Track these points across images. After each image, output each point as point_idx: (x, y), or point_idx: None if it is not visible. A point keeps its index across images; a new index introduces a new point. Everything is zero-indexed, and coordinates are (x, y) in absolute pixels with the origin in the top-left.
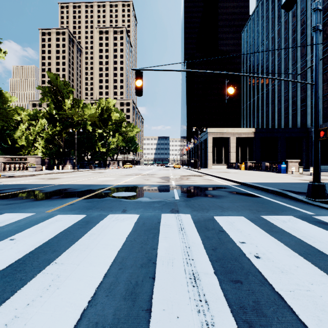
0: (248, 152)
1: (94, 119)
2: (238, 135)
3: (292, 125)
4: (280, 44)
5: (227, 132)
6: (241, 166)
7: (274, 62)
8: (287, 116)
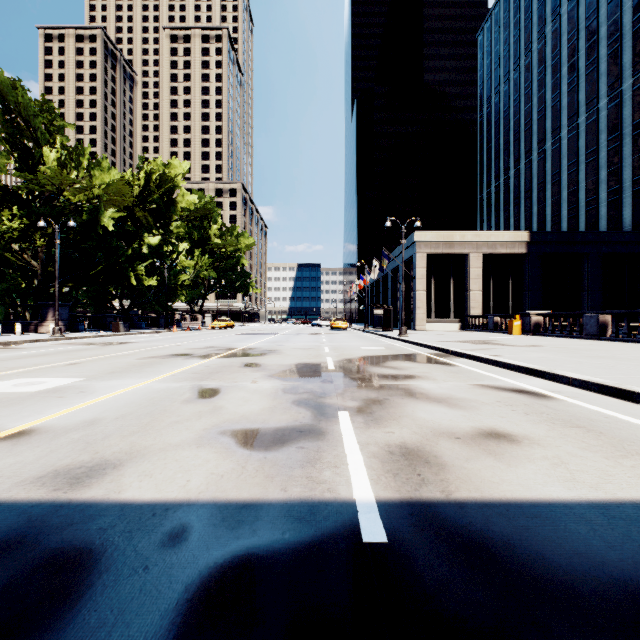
0: (511, 290)
1: (124, 200)
2: (488, 248)
3: (610, 229)
4: (574, 45)
5: (462, 242)
6: (513, 325)
7: (560, 88)
8: (595, 207)
